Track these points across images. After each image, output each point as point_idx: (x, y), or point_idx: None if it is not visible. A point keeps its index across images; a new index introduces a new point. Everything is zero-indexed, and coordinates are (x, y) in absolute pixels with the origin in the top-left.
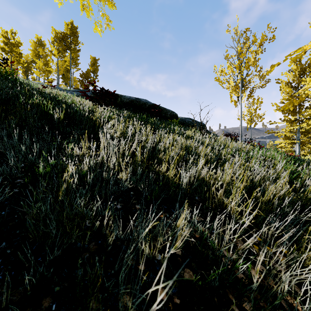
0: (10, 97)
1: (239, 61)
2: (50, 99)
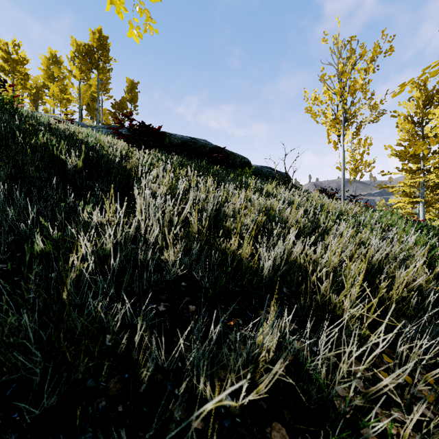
0: (2, 134)
1: (340, 84)
2: (65, 139)
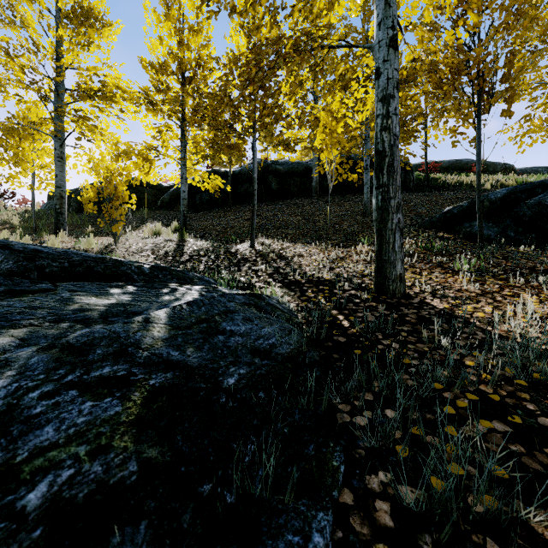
0: None
1: None
2: None
